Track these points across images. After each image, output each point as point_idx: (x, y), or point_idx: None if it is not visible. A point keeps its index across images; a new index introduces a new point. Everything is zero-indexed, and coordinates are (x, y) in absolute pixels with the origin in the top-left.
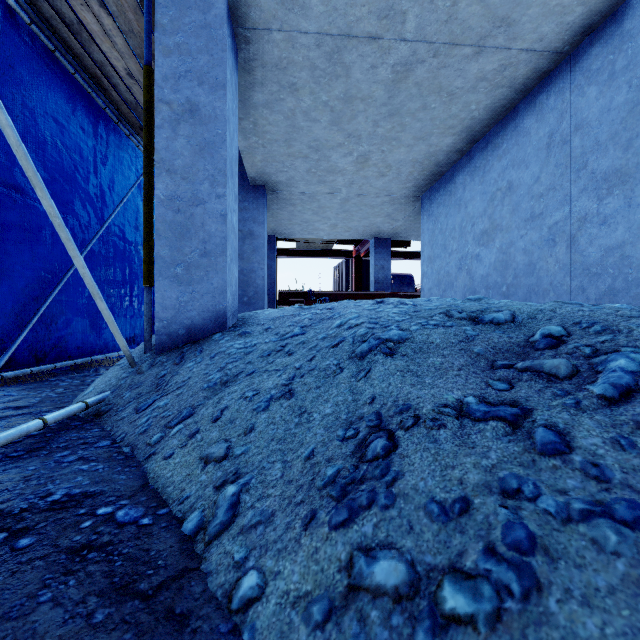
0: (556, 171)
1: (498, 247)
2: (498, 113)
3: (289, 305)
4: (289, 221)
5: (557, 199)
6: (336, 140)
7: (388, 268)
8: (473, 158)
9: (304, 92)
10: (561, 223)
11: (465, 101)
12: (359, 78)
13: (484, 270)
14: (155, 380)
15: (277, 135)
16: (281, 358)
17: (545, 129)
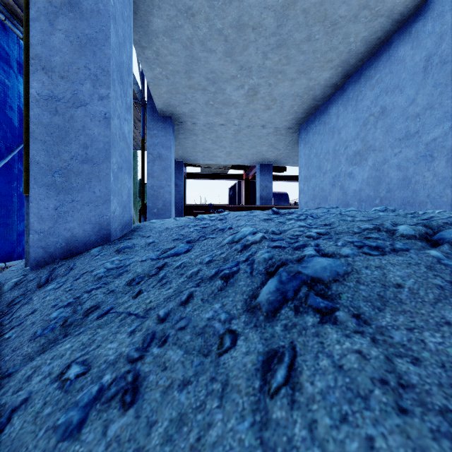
0: (434, 91)
1: (371, 165)
2: (372, 46)
3: (193, 215)
4: (193, 149)
5: (435, 117)
6: (230, 72)
7: (270, 187)
8: (346, 91)
9: (200, 18)
10: (440, 139)
11: (345, 32)
12: (251, 2)
13: (357, 185)
14: (5, 308)
15: (178, 66)
16: (149, 290)
17: (422, 54)
